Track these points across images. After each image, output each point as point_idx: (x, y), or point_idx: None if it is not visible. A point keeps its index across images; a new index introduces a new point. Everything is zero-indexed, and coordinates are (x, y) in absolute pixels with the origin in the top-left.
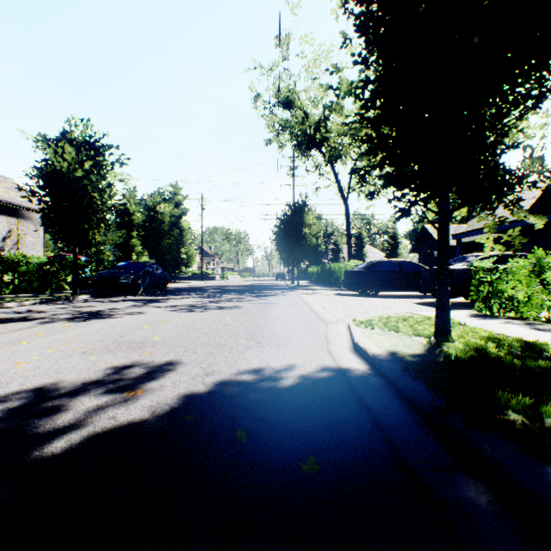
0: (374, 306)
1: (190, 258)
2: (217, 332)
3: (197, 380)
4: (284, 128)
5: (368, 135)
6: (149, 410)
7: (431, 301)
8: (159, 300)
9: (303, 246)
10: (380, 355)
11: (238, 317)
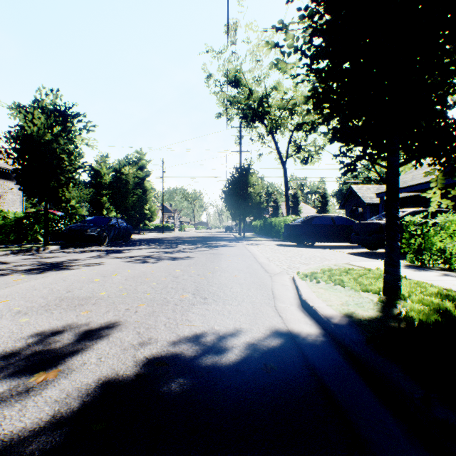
0: (312, 256)
1: (153, 213)
2: (164, 286)
3: (128, 354)
4: (232, 103)
5: (314, 89)
6: (50, 410)
7: (362, 252)
8: (120, 250)
9: (248, 203)
10: (333, 317)
11: (188, 268)
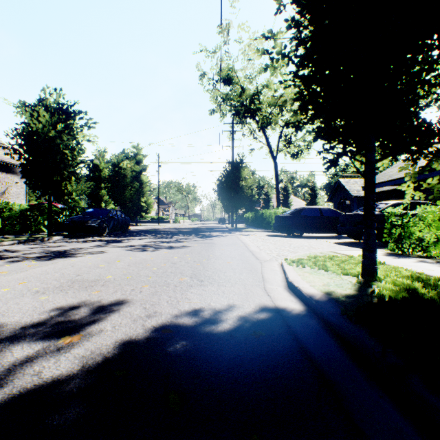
0: (300, 245)
1: (149, 206)
2: (164, 271)
3: (138, 324)
4: (225, 100)
5: (300, 92)
6: (80, 362)
7: (348, 241)
8: (120, 240)
9: (240, 196)
10: (315, 295)
11: (185, 256)
